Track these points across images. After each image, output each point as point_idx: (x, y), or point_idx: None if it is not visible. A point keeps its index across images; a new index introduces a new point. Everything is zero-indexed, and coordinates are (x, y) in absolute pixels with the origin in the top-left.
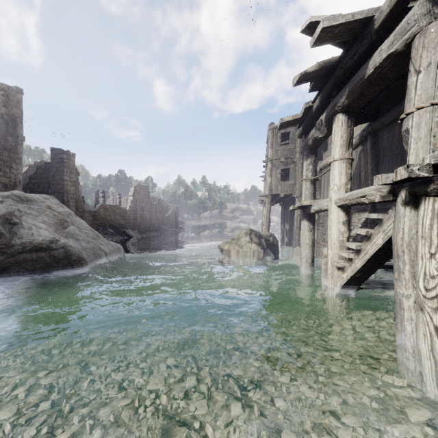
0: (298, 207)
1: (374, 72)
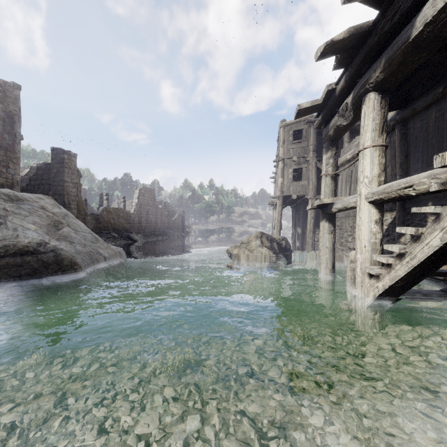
0: (317, 206)
1: (423, 31)
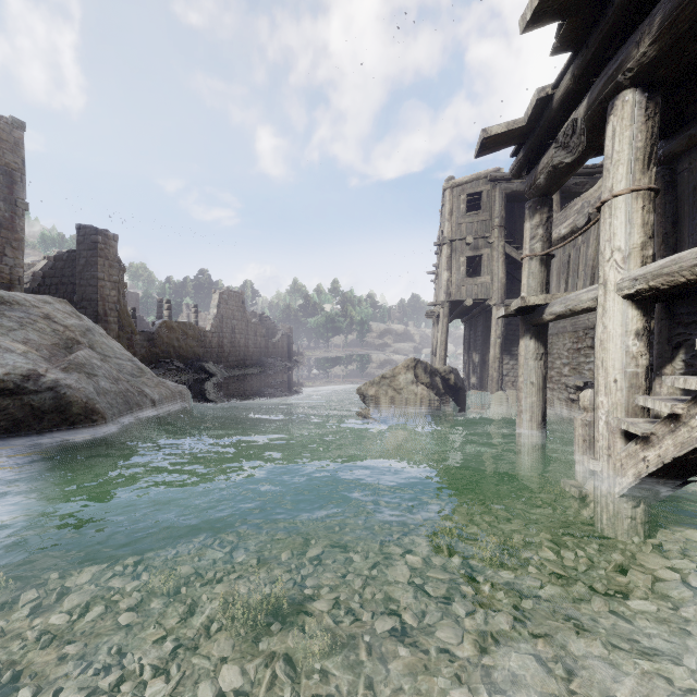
0: (515, 311)
1: None
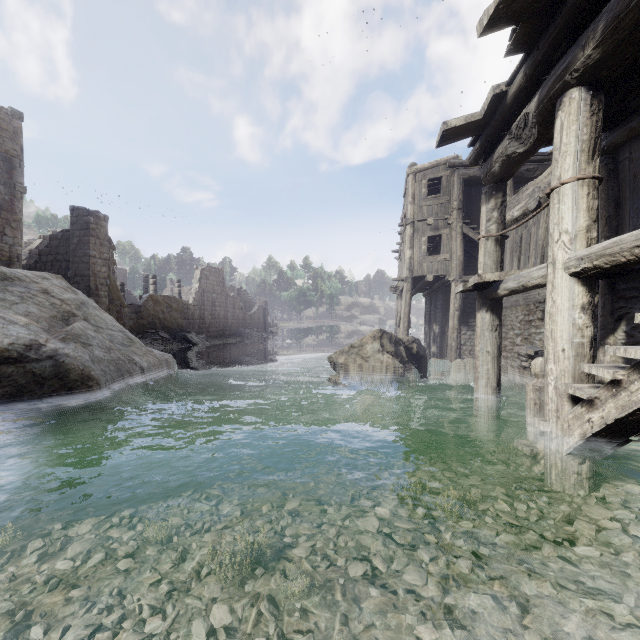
0: (472, 287)
1: None
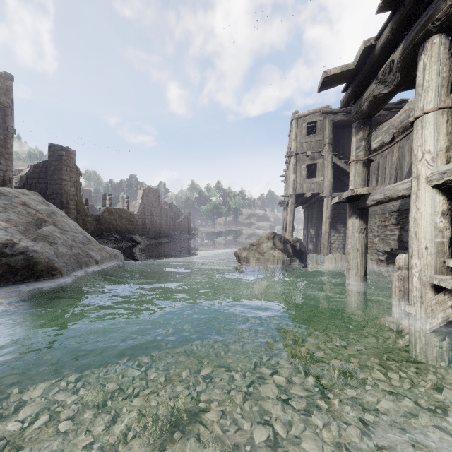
0: (345, 199)
1: None
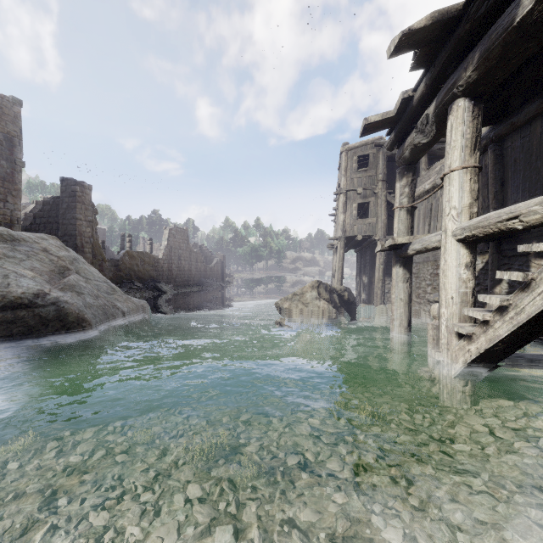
0: (388, 247)
1: (532, 10)
